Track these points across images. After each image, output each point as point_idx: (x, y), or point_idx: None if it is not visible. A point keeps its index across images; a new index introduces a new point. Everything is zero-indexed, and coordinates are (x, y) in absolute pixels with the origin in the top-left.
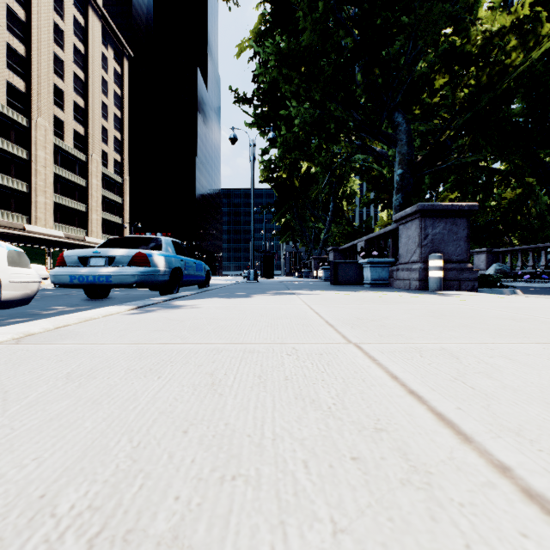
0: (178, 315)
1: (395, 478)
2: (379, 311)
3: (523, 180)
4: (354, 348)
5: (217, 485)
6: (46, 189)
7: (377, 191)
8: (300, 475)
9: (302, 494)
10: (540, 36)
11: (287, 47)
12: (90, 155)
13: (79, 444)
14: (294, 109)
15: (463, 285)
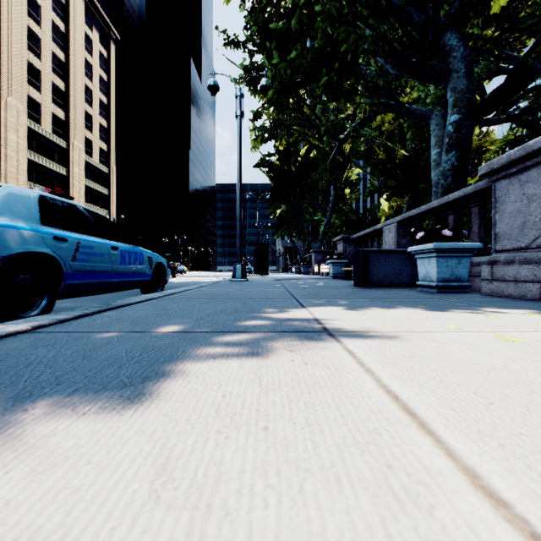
0: None
1: None
2: None
3: None
4: None
5: None
6: (19, 176)
7: (383, 177)
8: None
9: None
10: None
11: None
12: (71, 141)
13: None
14: None
15: None
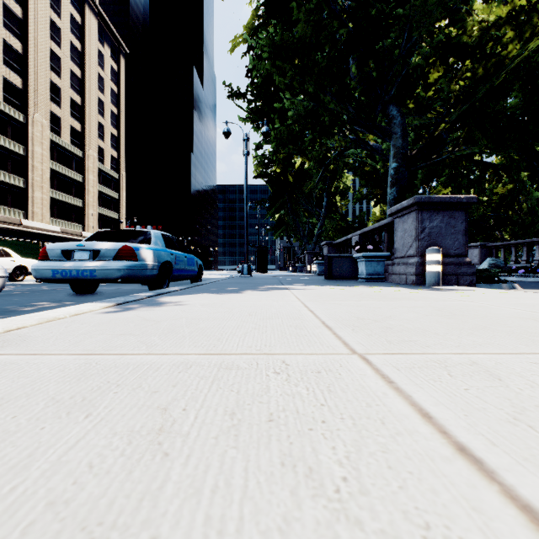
0: (156, 314)
1: None
2: (380, 309)
3: (519, 173)
4: (360, 361)
5: None
6: (43, 184)
7: (370, 186)
8: None
9: None
10: (537, 27)
11: (281, 39)
12: (87, 151)
13: None
14: (287, 101)
15: (461, 280)
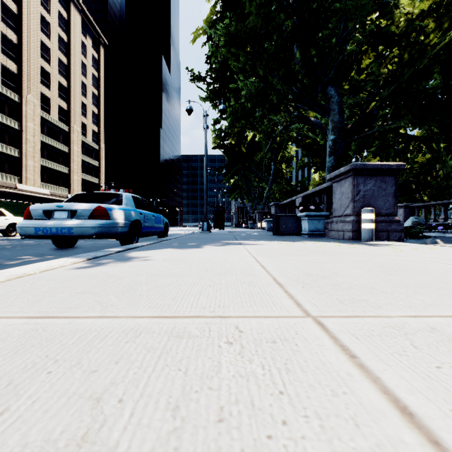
0: (120, 270)
1: None
2: (325, 264)
3: (439, 144)
4: (316, 327)
5: None
6: (35, 154)
7: (311, 156)
8: None
9: None
10: None
11: (235, 29)
12: (72, 126)
13: None
14: (241, 82)
15: (391, 236)
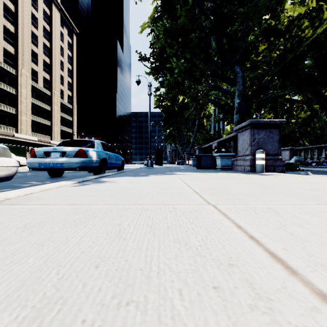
0: (102, 187)
1: (246, 304)
2: (226, 184)
3: (312, 106)
4: (212, 207)
5: (115, 310)
6: (27, 112)
7: (224, 113)
8: (176, 301)
9: (177, 318)
10: (322, 19)
11: (170, 26)
12: (53, 91)
13: (21, 276)
14: (174, 63)
15: (276, 169)
